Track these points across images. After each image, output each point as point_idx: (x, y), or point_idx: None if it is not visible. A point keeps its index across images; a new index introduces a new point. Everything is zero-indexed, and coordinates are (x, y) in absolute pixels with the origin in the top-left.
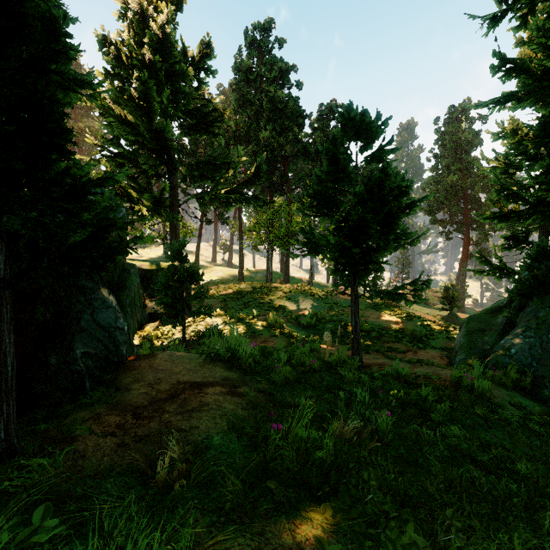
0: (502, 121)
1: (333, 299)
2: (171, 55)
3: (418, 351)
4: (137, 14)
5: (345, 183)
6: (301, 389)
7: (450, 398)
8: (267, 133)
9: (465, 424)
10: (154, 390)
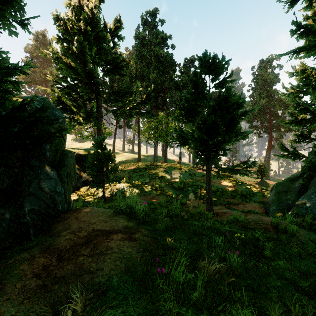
0: (295, 65)
1: (193, 172)
2: (97, 27)
3: (246, 204)
4: (76, 2)
5: (203, 100)
6: (176, 233)
7: (273, 238)
8: (154, 75)
9: (285, 256)
10: (75, 236)
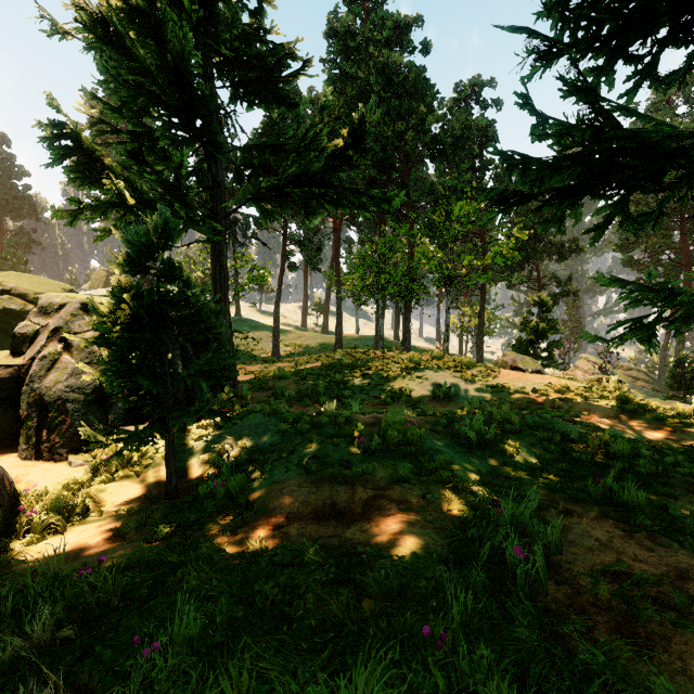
0: None
1: (497, 378)
2: None
3: None
4: None
5: None
6: None
7: None
8: (377, 116)
9: None
10: None
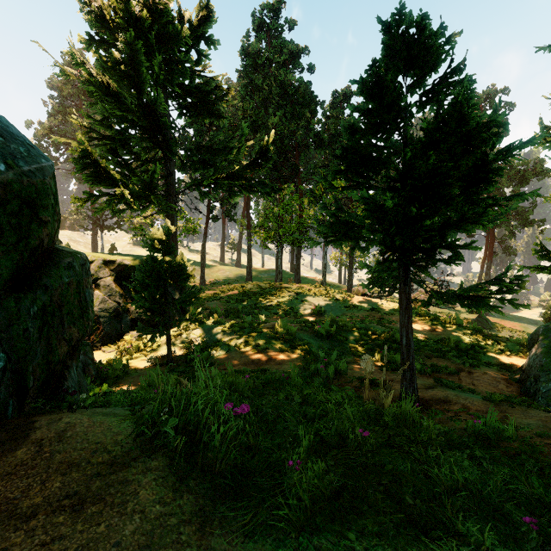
0: None
1: (351, 301)
2: (163, 13)
3: (473, 371)
4: None
5: (391, 132)
6: (351, 529)
7: None
8: (276, 119)
9: None
10: None
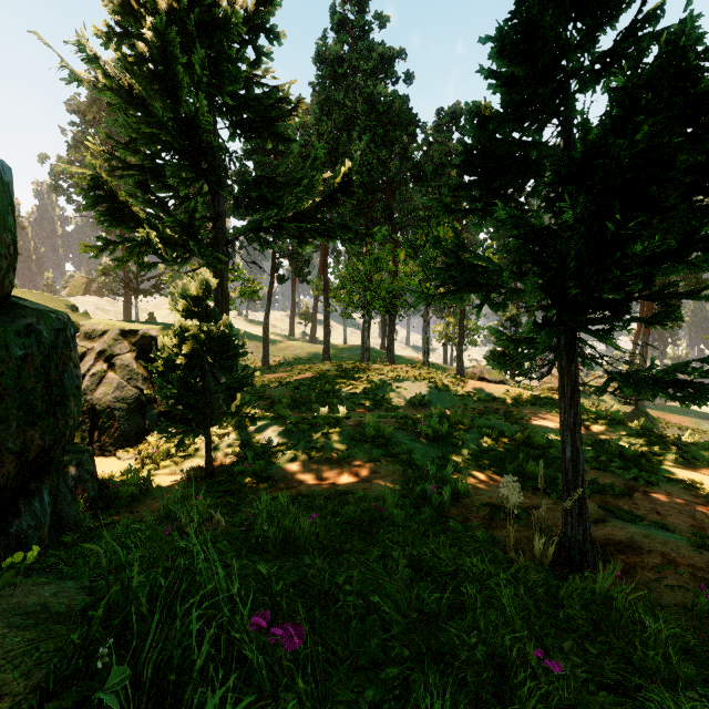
0: None
1: (465, 388)
2: None
3: (651, 491)
4: None
5: (545, 121)
6: None
7: None
8: (363, 145)
9: None
10: None
